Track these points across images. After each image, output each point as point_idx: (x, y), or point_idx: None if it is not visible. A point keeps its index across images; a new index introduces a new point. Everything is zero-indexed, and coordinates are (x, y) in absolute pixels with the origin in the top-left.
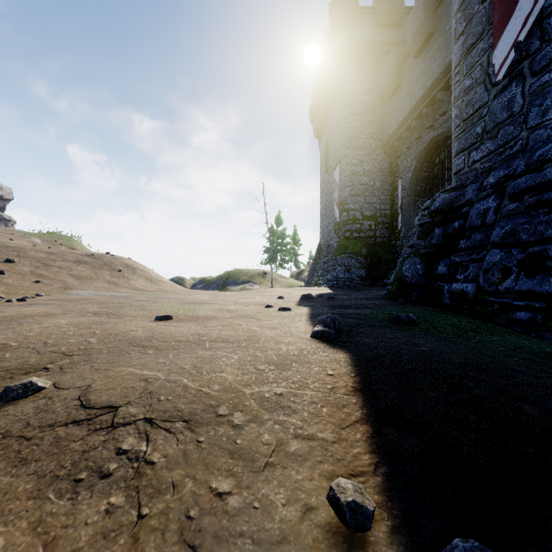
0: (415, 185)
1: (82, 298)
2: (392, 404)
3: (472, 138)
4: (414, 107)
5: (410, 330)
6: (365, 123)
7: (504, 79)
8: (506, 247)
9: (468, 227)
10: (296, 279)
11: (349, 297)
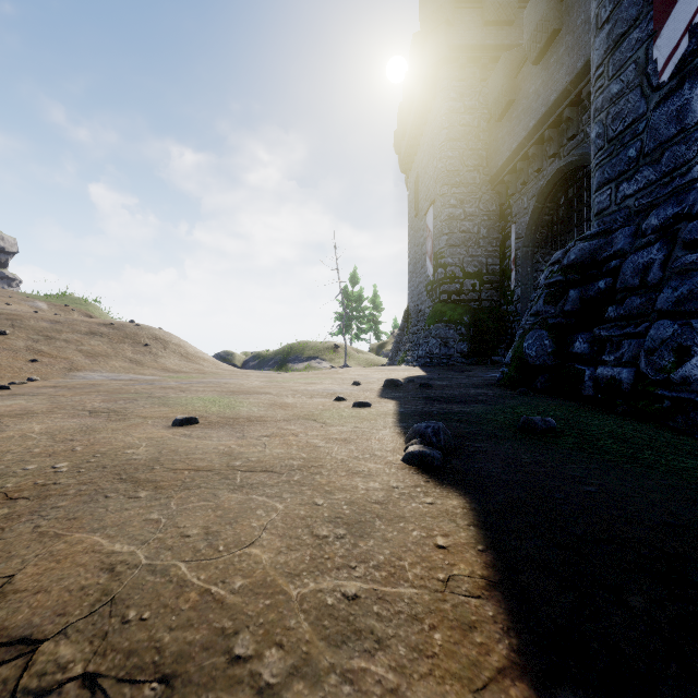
0: (533, 231)
1: (88, 384)
2: (563, 625)
3: (621, 164)
4: (533, 129)
5: (554, 446)
6: (467, 152)
7: (671, 80)
8: (681, 316)
9: (620, 288)
10: (376, 353)
11: (450, 382)
